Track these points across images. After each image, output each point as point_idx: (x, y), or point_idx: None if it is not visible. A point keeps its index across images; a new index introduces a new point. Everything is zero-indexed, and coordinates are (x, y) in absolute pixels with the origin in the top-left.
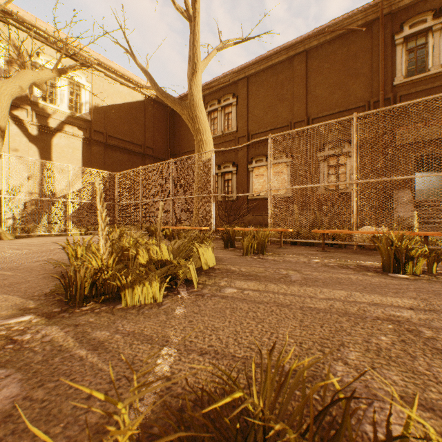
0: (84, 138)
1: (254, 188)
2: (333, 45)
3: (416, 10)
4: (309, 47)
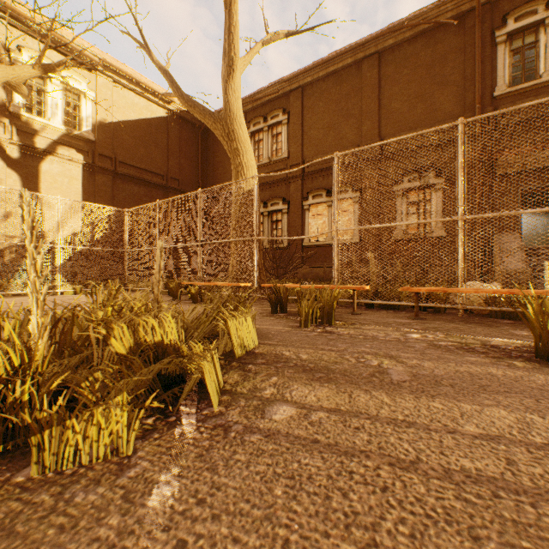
0: (85, 164)
1: (311, 231)
2: (414, 44)
3: None
4: (383, 48)
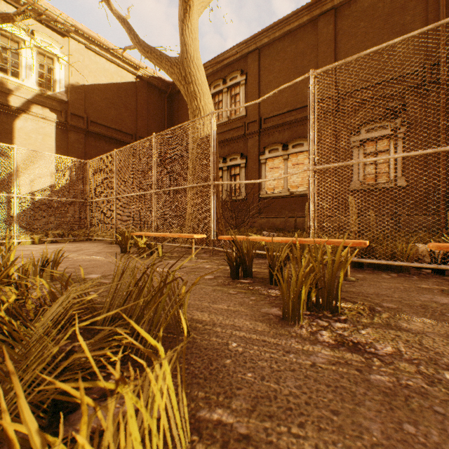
0: (58, 122)
1: (267, 184)
2: None
3: None
4: (339, 3)
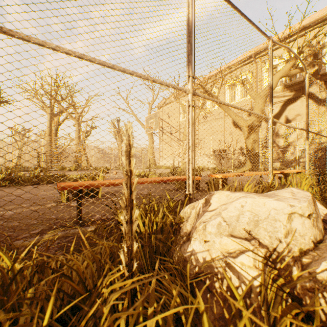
0: None
1: None
2: None
3: None
4: None
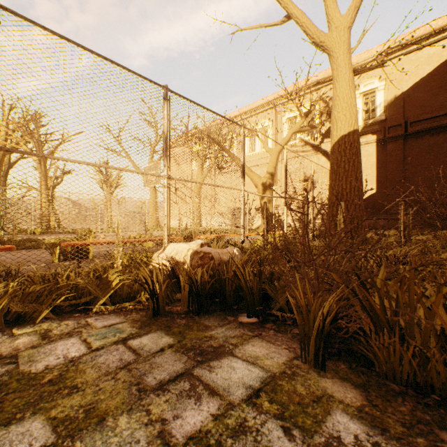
0: (377, 141)
1: None
2: None
3: None
4: None
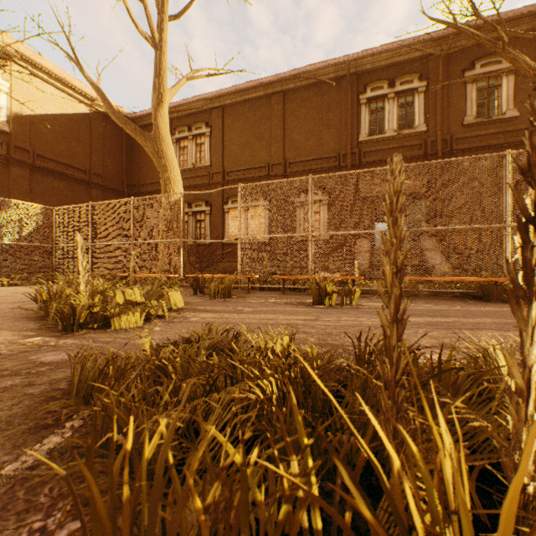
0: None
1: (230, 231)
2: (308, 91)
3: (376, 76)
4: (287, 89)
